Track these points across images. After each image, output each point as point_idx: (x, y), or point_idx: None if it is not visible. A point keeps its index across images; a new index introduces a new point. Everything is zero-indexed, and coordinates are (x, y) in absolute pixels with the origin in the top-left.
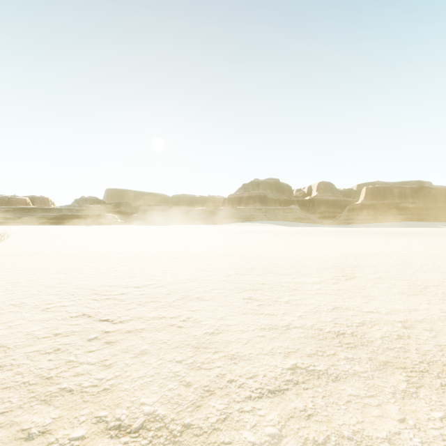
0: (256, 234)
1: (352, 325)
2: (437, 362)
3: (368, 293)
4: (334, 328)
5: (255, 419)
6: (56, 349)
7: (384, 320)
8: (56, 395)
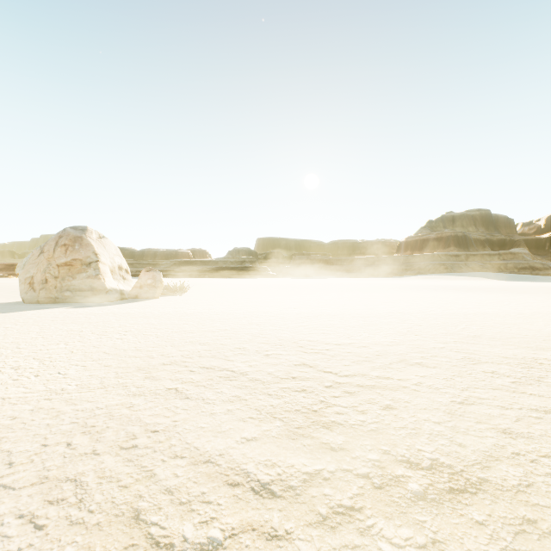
0: (457, 291)
1: None
2: None
3: None
4: None
5: None
6: (303, 389)
7: None
8: (331, 425)
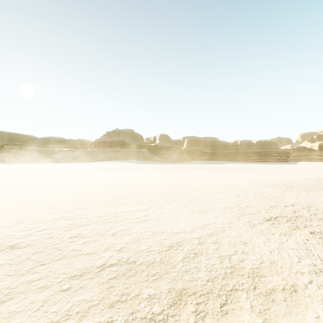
0: (114, 170)
1: (162, 250)
2: (219, 277)
3: (180, 214)
4: (147, 257)
5: None
6: None
7: (187, 239)
8: None
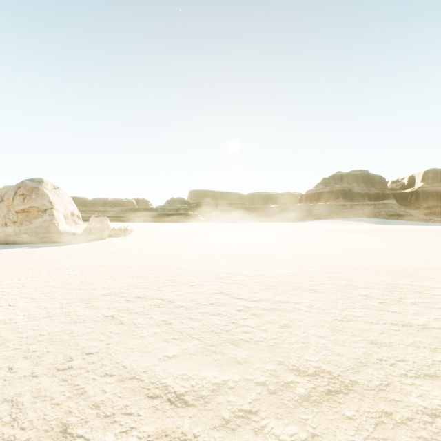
0: (344, 233)
1: None
2: None
3: None
4: None
5: (418, 391)
6: (218, 313)
7: None
8: (239, 342)
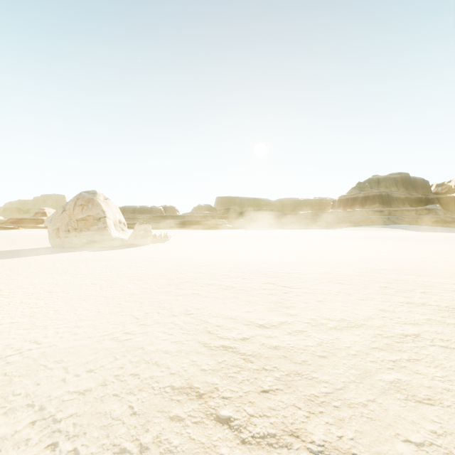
0: (378, 240)
1: None
2: None
3: None
4: None
5: (402, 328)
6: (271, 294)
7: None
8: (289, 307)
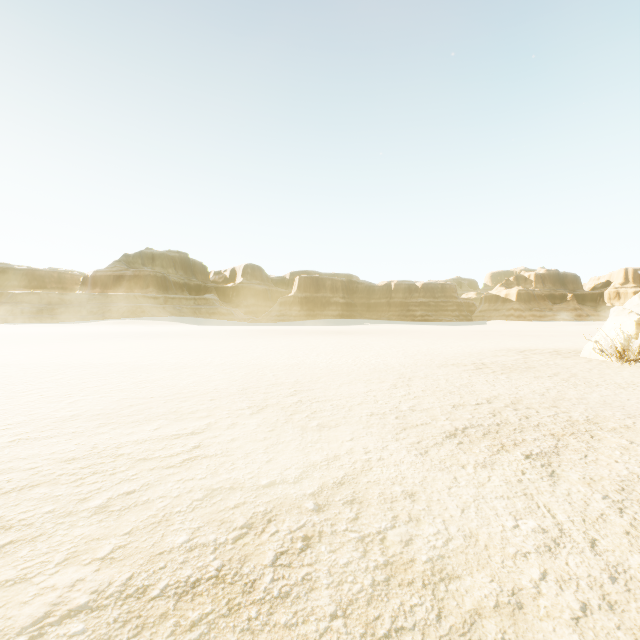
0: (139, 339)
1: (227, 539)
2: (360, 599)
3: (278, 438)
4: (182, 570)
5: None
6: None
7: (289, 501)
8: None
